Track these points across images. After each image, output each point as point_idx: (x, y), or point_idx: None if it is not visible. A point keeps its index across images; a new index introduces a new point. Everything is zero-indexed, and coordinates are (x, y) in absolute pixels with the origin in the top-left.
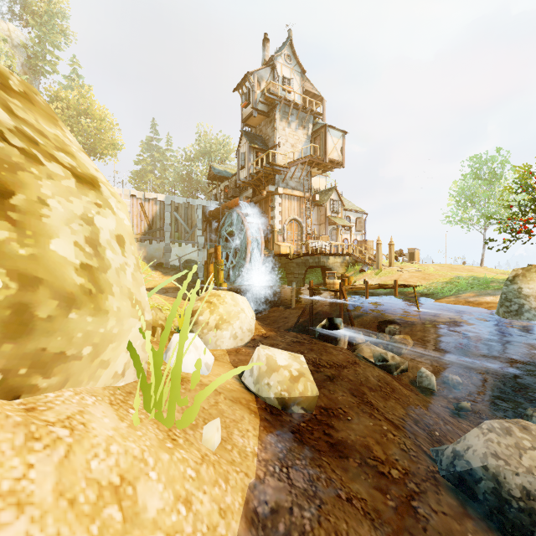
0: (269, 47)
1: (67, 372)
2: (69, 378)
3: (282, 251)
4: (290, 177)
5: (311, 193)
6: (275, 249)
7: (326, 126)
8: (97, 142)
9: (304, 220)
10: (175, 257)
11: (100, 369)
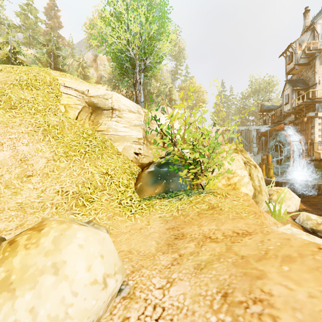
0: (309, 15)
1: (258, 205)
2: (258, 206)
3: (321, 157)
4: None
5: None
6: (315, 156)
7: None
8: (196, 103)
9: None
10: None
11: (261, 206)
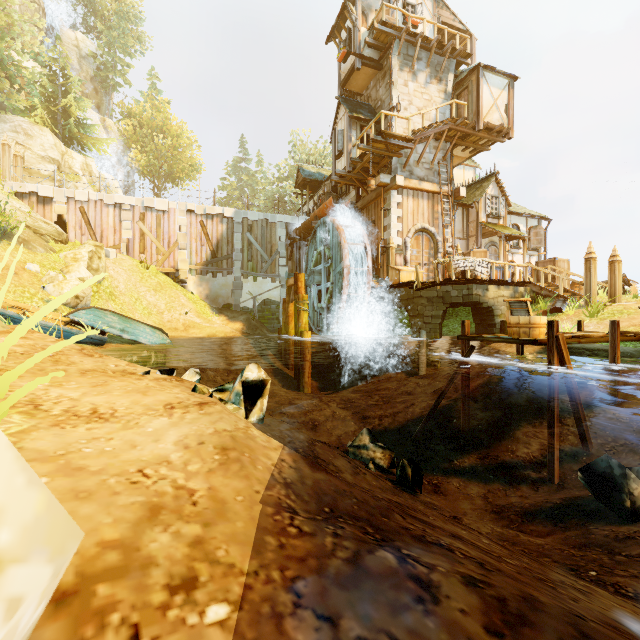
0: None
1: None
2: None
3: (403, 279)
4: (416, 162)
5: (451, 185)
6: (391, 277)
7: (479, 67)
8: (174, 164)
9: (440, 231)
10: (248, 296)
11: None
